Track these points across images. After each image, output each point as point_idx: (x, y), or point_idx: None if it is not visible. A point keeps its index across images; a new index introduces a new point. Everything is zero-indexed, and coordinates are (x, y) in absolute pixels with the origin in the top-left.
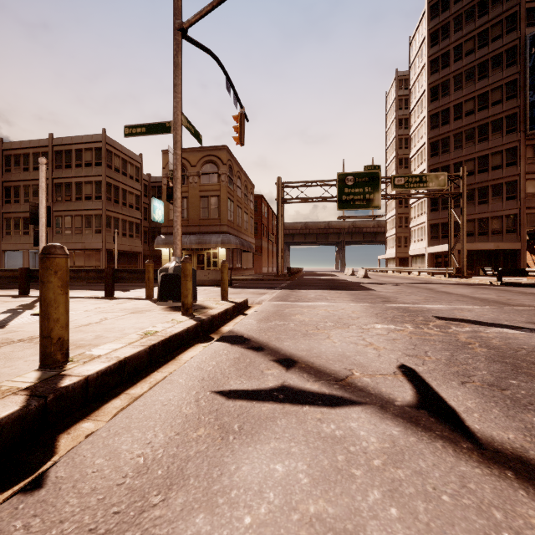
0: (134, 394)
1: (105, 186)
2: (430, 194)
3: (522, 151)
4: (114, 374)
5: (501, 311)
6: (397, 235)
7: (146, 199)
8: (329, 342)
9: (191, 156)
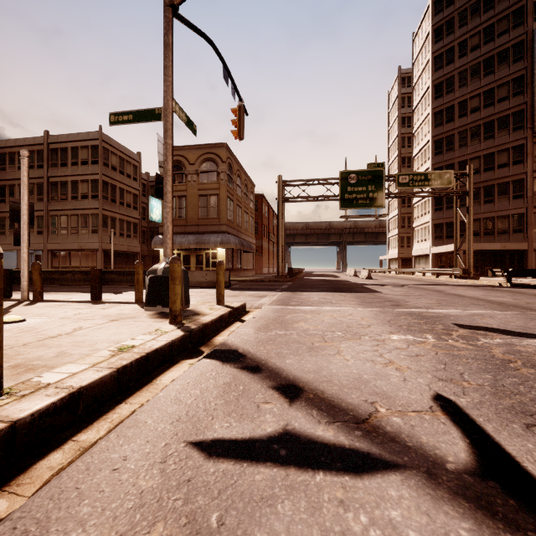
0: (84, 441)
1: (102, 185)
2: (436, 192)
3: (530, 149)
4: (61, 411)
5: (526, 317)
6: (400, 235)
7: (145, 198)
8: (340, 359)
9: (189, 154)
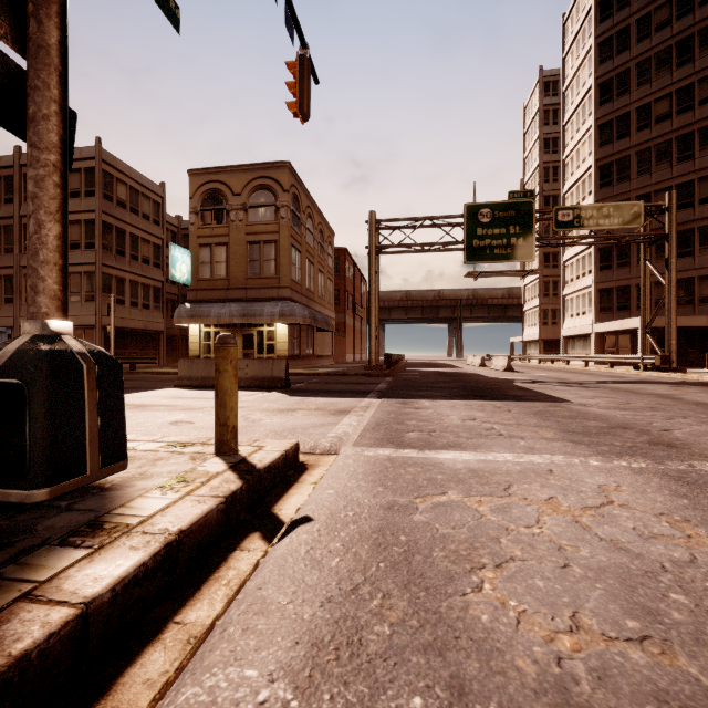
0: None
1: (101, 228)
2: (616, 236)
3: None
4: None
5: None
6: (542, 307)
7: None
8: None
9: (232, 179)
